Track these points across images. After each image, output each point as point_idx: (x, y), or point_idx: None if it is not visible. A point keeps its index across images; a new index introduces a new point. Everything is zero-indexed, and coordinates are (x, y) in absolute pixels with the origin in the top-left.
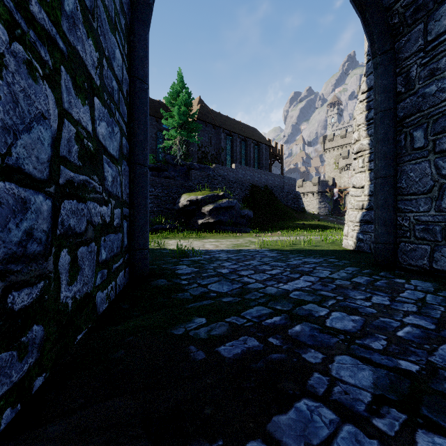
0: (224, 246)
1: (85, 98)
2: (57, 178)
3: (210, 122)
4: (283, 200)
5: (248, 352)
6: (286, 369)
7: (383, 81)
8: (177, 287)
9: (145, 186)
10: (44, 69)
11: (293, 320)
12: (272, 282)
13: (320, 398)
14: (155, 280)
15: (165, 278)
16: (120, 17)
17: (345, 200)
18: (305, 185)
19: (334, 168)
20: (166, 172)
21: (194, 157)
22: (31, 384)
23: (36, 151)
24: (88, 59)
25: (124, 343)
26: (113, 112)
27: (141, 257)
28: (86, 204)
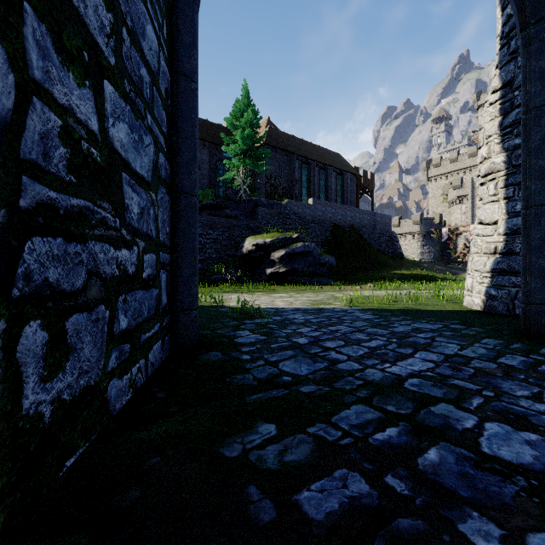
0: (299, 303)
1: (84, 76)
2: (13, 196)
3: (281, 147)
4: (374, 243)
5: (352, 509)
6: None
7: (539, 63)
8: (235, 365)
9: (192, 223)
10: None
11: (421, 437)
12: (373, 361)
13: None
14: (206, 353)
15: (220, 350)
16: None
17: (457, 243)
18: (403, 223)
19: (442, 201)
20: (228, 210)
21: (262, 191)
22: None
23: None
24: (91, 17)
25: (143, 470)
26: (142, 113)
27: (187, 321)
28: (85, 245)
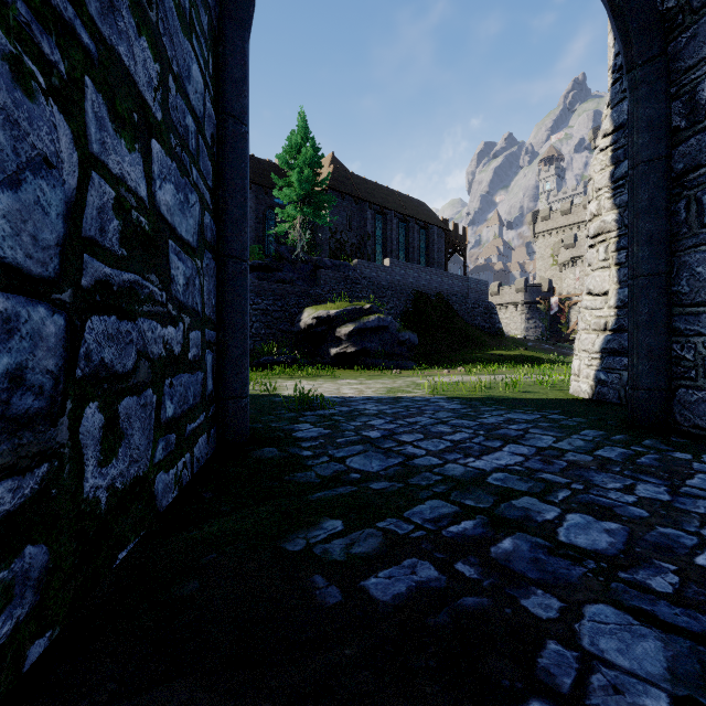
0: (371, 391)
1: (134, 139)
2: (77, 275)
3: (350, 192)
4: (467, 316)
5: (419, 591)
6: (492, 631)
7: (647, 111)
8: (294, 462)
9: (242, 293)
10: (49, 77)
11: (498, 529)
12: (456, 455)
13: (565, 700)
14: (259, 449)
15: (275, 445)
16: (199, 12)
17: (570, 316)
18: (503, 291)
19: (551, 263)
20: (280, 273)
21: (324, 248)
22: (19, 655)
23: (32, 225)
24: (140, 73)
25: (200, 565)
26: (188, 169)
27: (236, 411)
28: (135, 323)
